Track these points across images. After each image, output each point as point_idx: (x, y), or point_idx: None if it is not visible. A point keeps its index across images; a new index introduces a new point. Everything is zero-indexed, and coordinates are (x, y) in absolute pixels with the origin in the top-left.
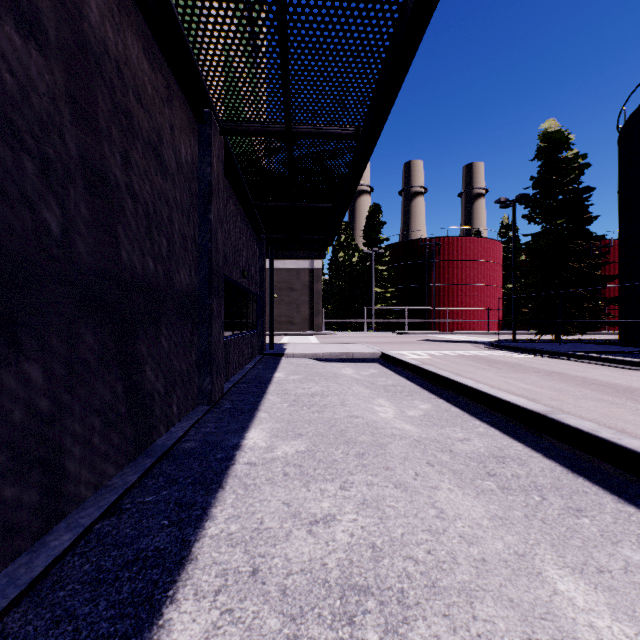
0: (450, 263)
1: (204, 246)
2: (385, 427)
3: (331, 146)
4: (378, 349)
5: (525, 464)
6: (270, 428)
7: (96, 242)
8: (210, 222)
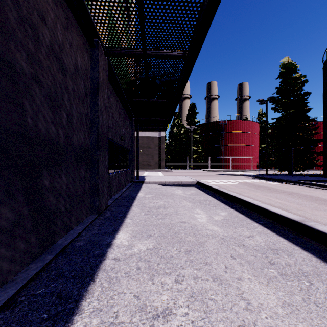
0: (232, 134)
1: (94, 120)
2: (202, 229)
3: (169, 63)
4: (195, 179)
5: (291, 255)
6: (132, 230)
7: (2, 109)
8: (97, 106)
